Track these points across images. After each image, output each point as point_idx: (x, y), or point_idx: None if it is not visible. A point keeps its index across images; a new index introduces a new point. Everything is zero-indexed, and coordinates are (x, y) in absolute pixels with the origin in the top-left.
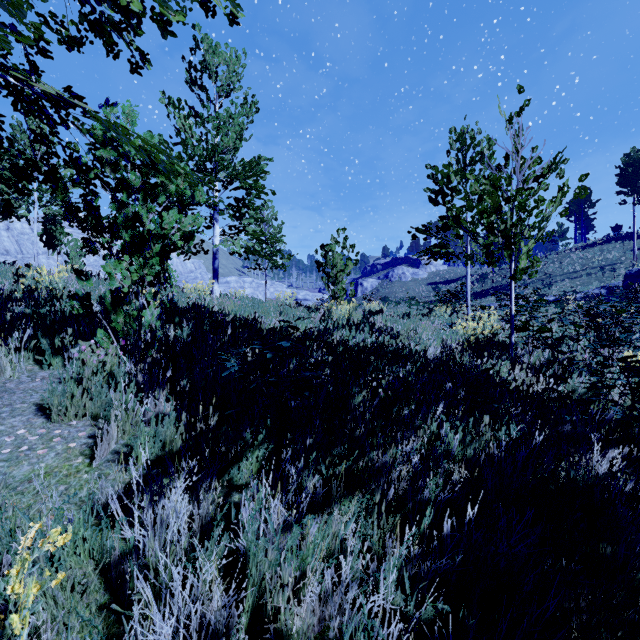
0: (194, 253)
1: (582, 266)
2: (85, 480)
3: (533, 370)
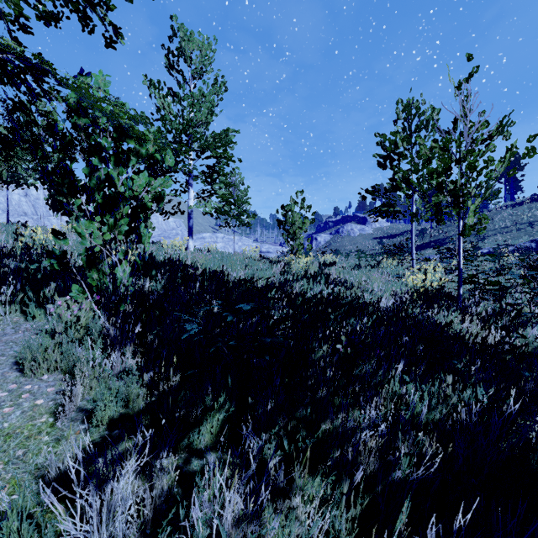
0: (172, 213)
1: (512, 222)
2: (44, 443)
3: (481, 321)
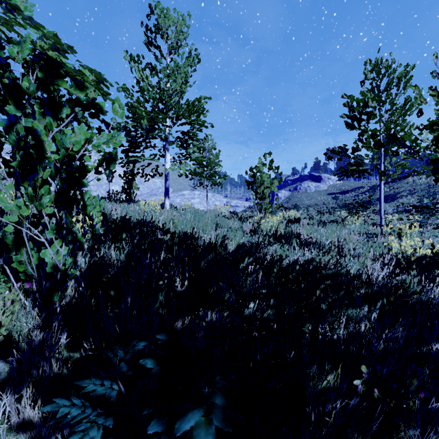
0: (152, 176)
1: None
2: None
3: None
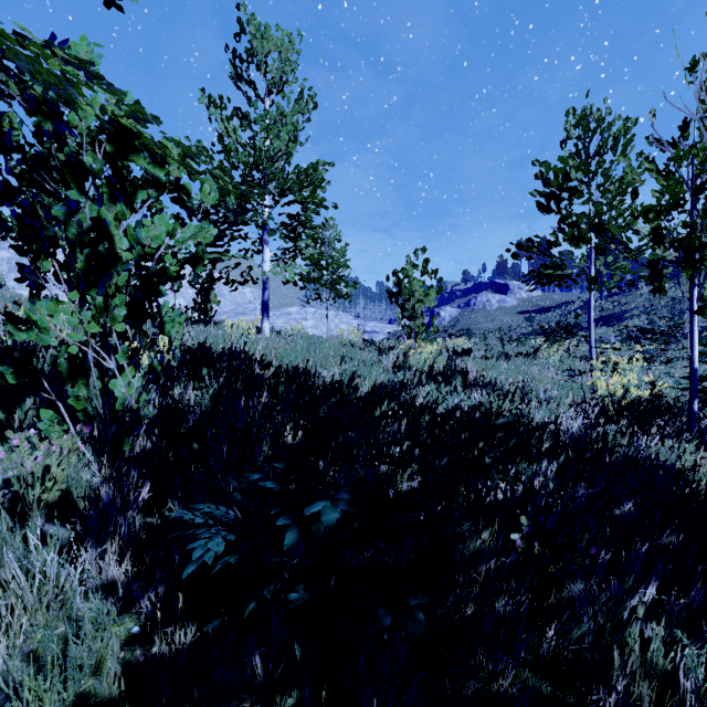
0: (241, 283)
1: None
2: None
3: None
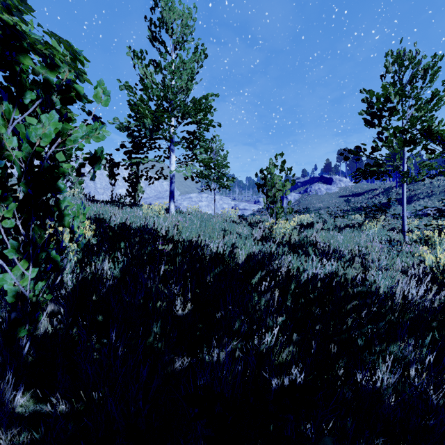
0: (156, 178)
1: None
2: None
3: None
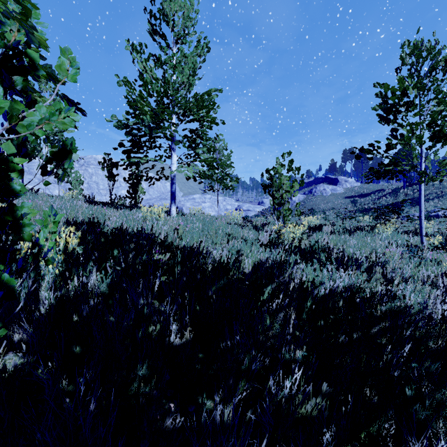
0: (157, 179)
1: None
2: None
3: None
